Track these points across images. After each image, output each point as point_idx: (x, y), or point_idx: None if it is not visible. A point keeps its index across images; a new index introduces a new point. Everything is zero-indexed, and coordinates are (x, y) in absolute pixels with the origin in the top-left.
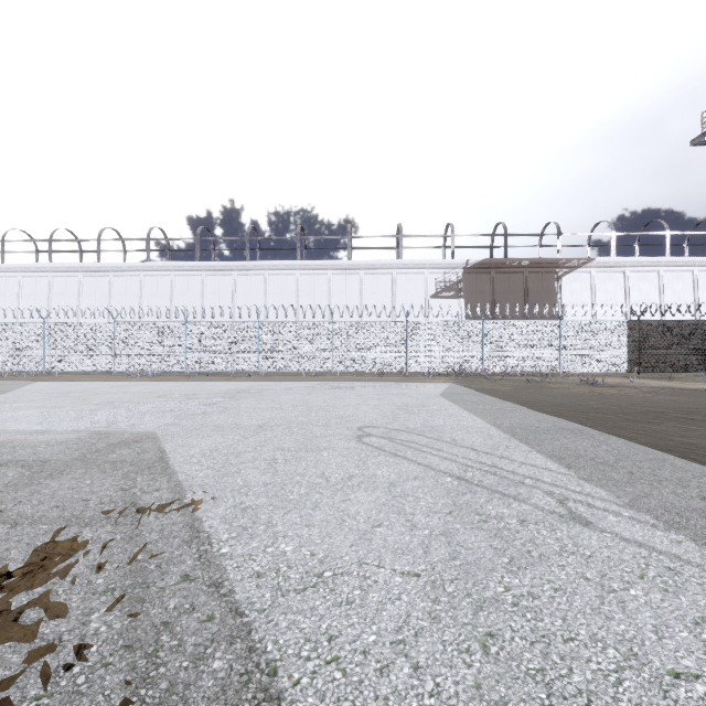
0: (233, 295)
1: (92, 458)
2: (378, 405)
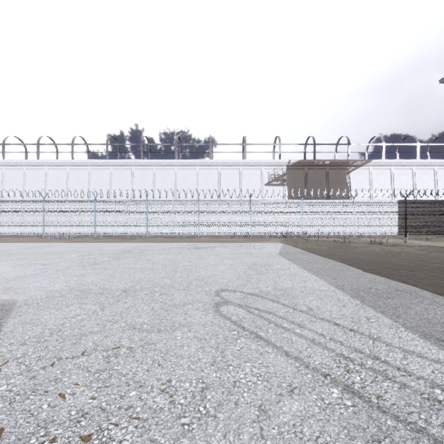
0: (131, 182)
1: None
2: (233, 264)
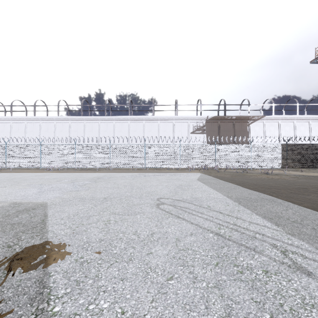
0: (98, 131)
1: (2, 221)
2: (167, 185)
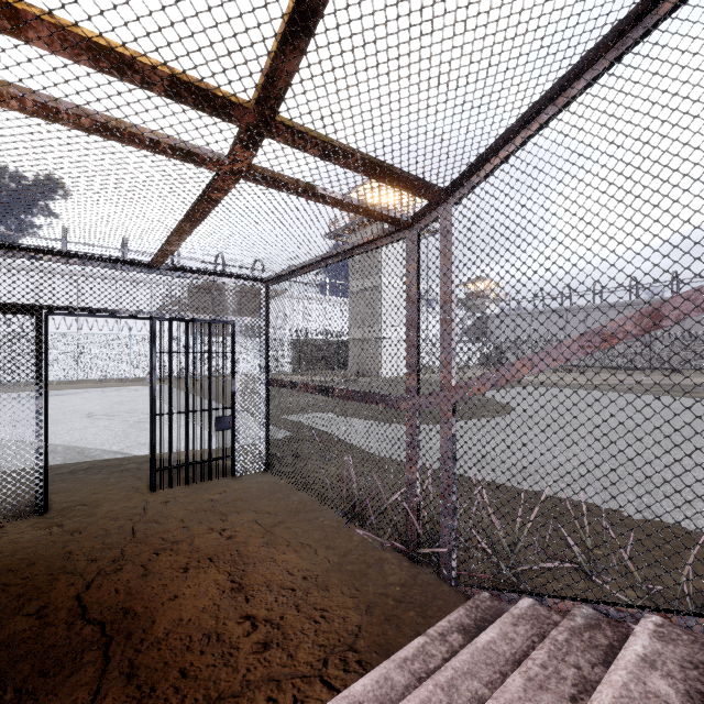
0: None
1: None
2: (101, 403)
